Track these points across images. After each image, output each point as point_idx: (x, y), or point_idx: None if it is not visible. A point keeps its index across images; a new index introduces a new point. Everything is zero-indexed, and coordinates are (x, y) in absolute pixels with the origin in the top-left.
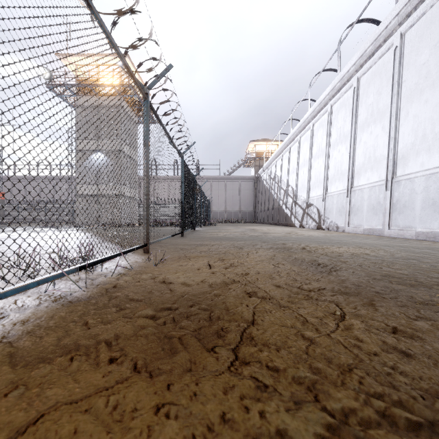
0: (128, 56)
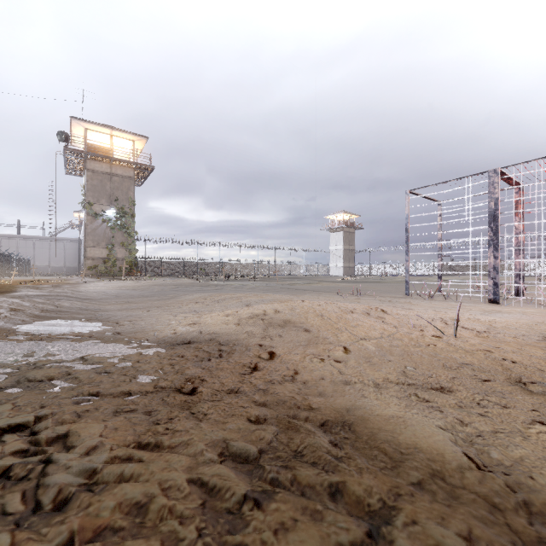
0: None
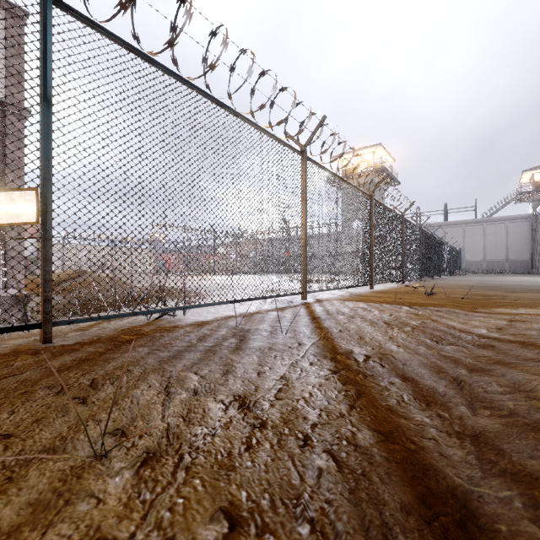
0: (381, 145)
